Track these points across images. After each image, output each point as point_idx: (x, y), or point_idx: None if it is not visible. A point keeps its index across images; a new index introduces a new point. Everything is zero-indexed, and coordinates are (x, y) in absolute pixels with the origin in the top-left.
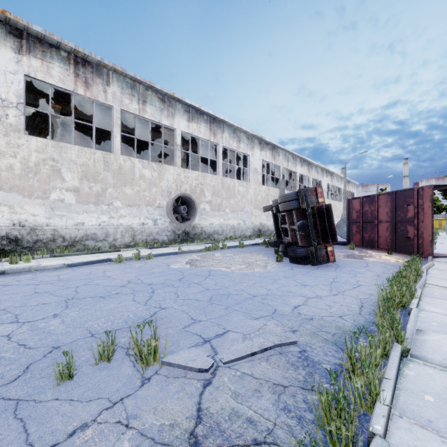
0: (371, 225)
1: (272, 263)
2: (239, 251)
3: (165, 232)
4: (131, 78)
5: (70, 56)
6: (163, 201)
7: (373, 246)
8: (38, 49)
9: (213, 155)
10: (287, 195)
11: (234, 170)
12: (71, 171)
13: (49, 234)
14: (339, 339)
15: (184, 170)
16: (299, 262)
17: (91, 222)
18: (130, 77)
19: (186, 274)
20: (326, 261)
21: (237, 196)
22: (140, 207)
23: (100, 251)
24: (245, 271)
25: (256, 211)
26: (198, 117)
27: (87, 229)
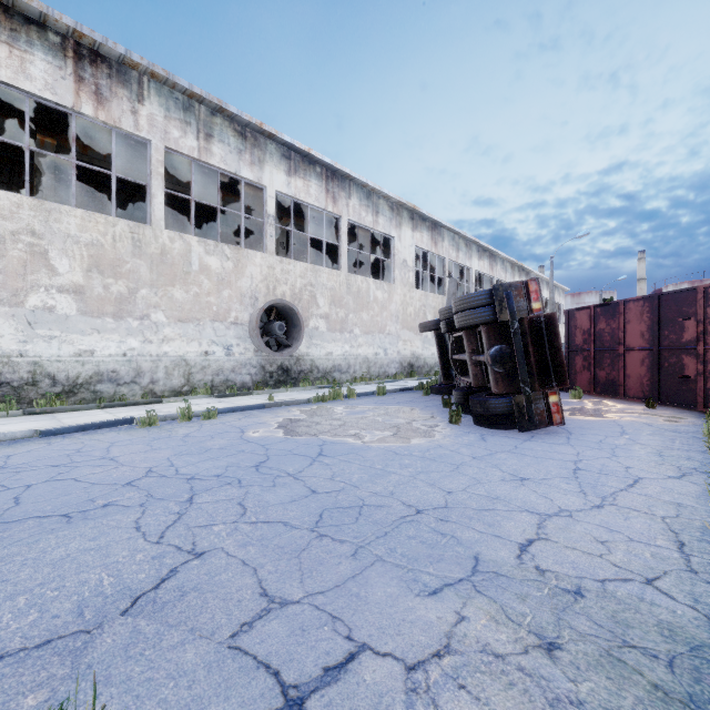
0: (611, 356)
1: (442, 427)
2: (378, 401)
3: (246, 369)
4: (184, 92)
5: (66, 44)
6: (242, 313)
7: (615, 393)
8: (3, 26)
9: (332, 237)
10: (471, 297)
11: (367, 267)
12: (69, 255)
13: (24, 371)
14: (702, 691)
15: (281, 260)
16: (494, 425)
17: (107, 350)
18: (183, 89)
19: (274, 453)
20: (546, 423)
21: (374, 307)
22: (201, 324)
23: (124, 402)
24: (392, 444)
25: (406, 332)
26: (306, 169)
27: (100, 362)
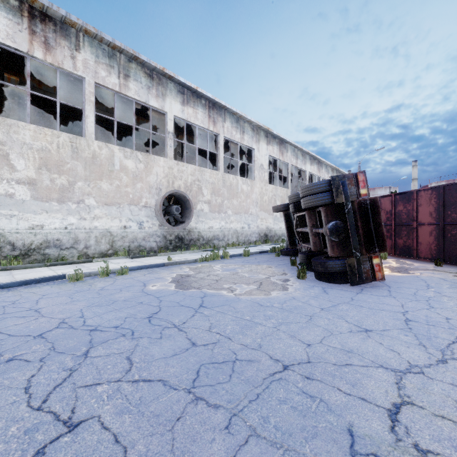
0: (407, 229)
1: (293, 281)
2: (245, 261)
3: (153, 238)
4: (109, 44)
5: (22, 7)
6: (150, 199)
7: (410, 255)
8: None
9: (213, 149)
10: (314, 185)
11: (236, 170)
12: (24, 157)
13: None
14: None
15: (178, 163)
16: (331, 280)
17: (53, 224)
18: (108, 42)
19: (165, 304)
20: (371, 279)
21: (241, 196)
22: (121, 207)
23: (65, 262)
24: (257, 296)
25: (262, 213)
26: (195, 101)
27: (48, 233)
